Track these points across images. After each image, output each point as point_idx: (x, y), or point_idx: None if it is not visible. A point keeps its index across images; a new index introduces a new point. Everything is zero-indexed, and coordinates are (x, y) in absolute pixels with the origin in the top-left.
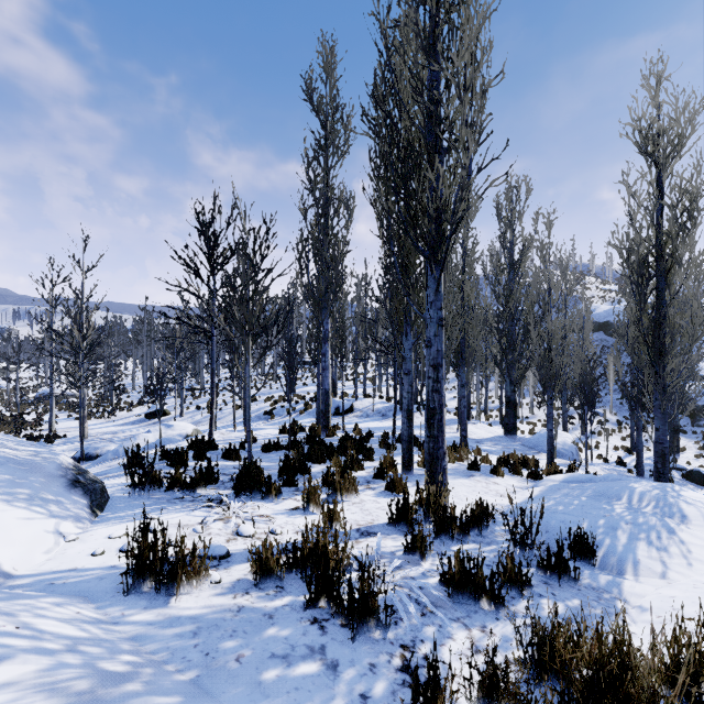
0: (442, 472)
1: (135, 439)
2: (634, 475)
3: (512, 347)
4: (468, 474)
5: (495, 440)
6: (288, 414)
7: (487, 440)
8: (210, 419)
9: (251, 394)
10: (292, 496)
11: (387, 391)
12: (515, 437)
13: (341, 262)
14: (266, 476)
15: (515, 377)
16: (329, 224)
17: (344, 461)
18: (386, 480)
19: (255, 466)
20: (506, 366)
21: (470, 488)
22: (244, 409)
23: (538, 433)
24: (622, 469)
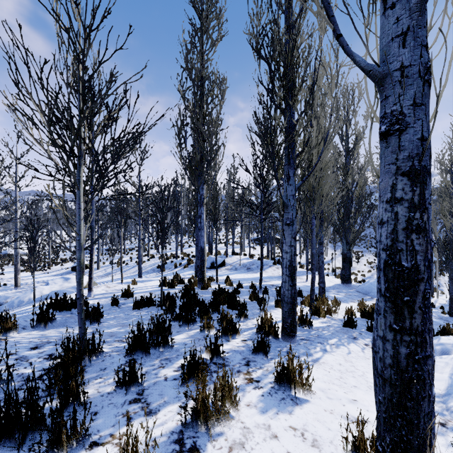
0: (428, 409)
1: (32, 291)
2: (448, 316)
3: (347, 215)
4: (349, 335)
5: (336, 288)
6: (175, 267)
7: (331, 288)
8: (89, 274)
9: (151, 253)
10: (117, 427)
11: (249, 250)
12: (350, 285)
13: (215, 138)
14: (79, 384)
15: (351, 239)
16: (204, 103)
17: (216, 322)
18: (276, 370)
19: (92, 346)
20: (343, 230)
21: (370, 363)
22: (138, 264)
23: (368, 282)
24: (433, 310)
